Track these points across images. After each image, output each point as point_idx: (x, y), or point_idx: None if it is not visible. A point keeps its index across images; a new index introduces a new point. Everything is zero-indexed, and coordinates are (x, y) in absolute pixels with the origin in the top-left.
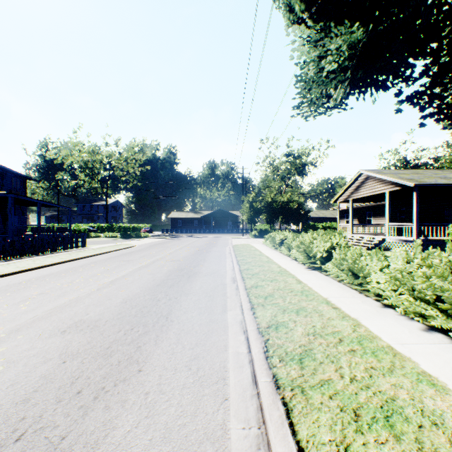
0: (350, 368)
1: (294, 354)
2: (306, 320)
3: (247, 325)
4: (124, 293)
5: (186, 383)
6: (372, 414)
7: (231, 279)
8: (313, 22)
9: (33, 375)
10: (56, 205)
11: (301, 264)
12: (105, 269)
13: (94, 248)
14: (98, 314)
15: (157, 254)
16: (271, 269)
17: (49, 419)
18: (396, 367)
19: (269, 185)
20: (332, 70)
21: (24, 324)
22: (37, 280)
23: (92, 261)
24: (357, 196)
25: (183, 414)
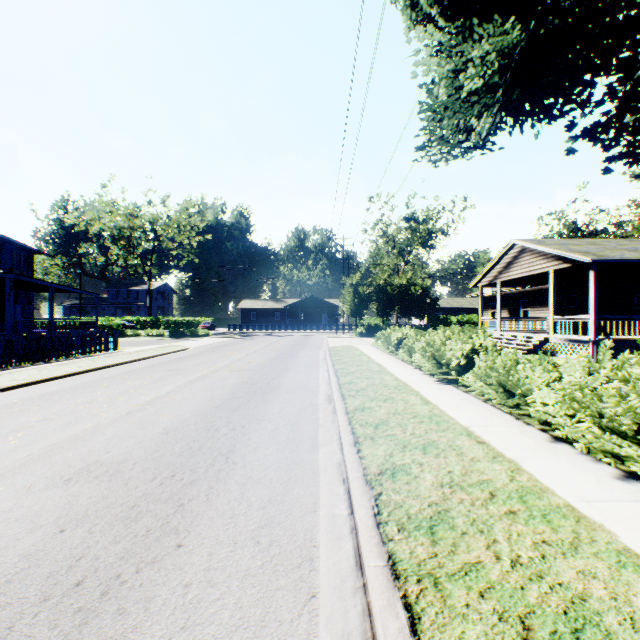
0: (510, 542)
1: (421, 518)
2: (438, 462)
3: (348, 469)
4: (166, 419)
5: (250, 567)
6: (551, 625)
7: (325, 397)
8: (447, 20)
9: (10, 553)
10: (77, 290)
11: (428, 375)
12: (142, 382)
13: (129, 352)
14: (124, 452)
15: (219, 360)
16: (384, 382)
17: (24, 632)
18: (582, 541)
19: (381, 262)
20: (475, 91)
21: (9, 468)
22: (40, 398)
23: (124, 371)
24: (507, 277)
25: (243, 624)
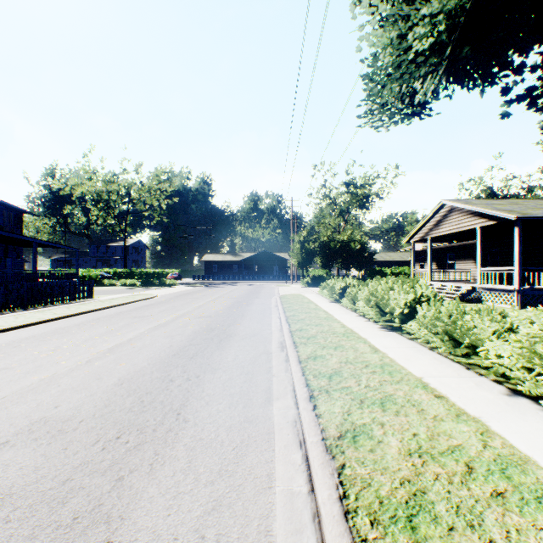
0: None
1: (396, 504)
2: (400, 421)
3: (305, 431)
4: (123, 368)
5: None
6: None
7: (278, 344)
8: None
9: None
10: (59, 246)
11: (371, 322)
12: (108, 329)
13: (102, 300)
14: (72, 407)
15: (182, 308)
16: (333, 329)
17: None
18: None
19: (324, 221)
20: (419, 55)
21: None
22: (8, 345)
23: (94, 318)
24: (437, 234)
25: None
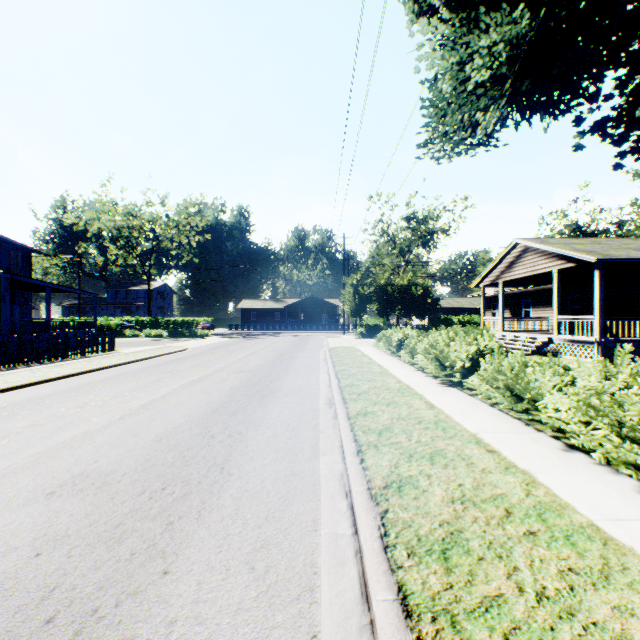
0: (533, 570)
1: (433, 540)
2: (448, 473)
3: (351, 482)
4: (160, 424)
5: (243, 599)
6: None
7: (326, 401)
8: (451, 11)
9: None
10: (74, 290)
11: (431, 377)
12: (138, 385)
13: (126, 353)
14: (113, 462)
15: (217, 362)
16: (387, 385)
17: None
18: (613, 569)
19: (381, 261)
20: (480, 84)
21: None
22: (30, 402)
23: (120, 373)
24: (509, 277)
25: None
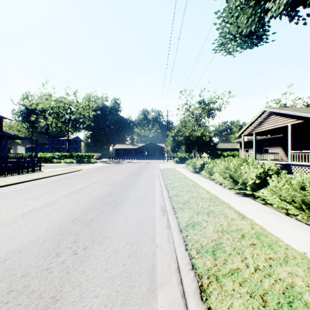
0: None
1: None
2: None
3: None
4: (21, 236)
5: None
6: None
7: (160, 209)
8: None
9: None
10: (23, 138)
11: (227, 189)
12: (35, 194)
13: (45, 172)
14: None
15: (95, 177)
16: (201, 195)
17: None
18: None
19: (186, 124)
20: None
21: None
22: None
23: (32, 185)
24: (260, 130)
25: None
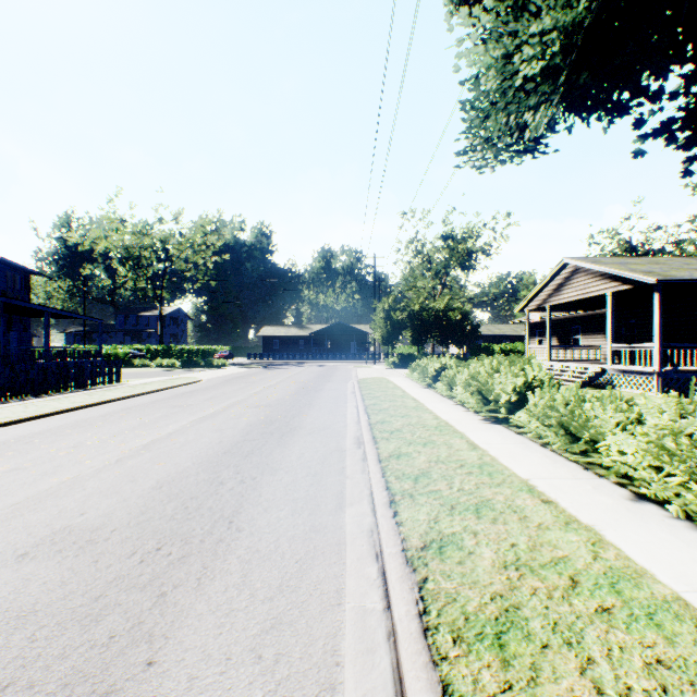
0: (612, 663)
1: (484, 620)
2: (497, 530)
3: (383, 541)
4: (162, 468)
5: None
6: None
7: (354, 440)
8: None
9: None
10: (77, 316)
11: (472, 412)
12: (142, 421)
13: (133, 385)
14: (102, 514)
15: (234, 395)
16: (423, 422)
17: None
18: None
19: (416, 284)
20: (529, 80)
21: None
22: (17, 441)
23: (123, 407)
24: (558, 301)
25: None
